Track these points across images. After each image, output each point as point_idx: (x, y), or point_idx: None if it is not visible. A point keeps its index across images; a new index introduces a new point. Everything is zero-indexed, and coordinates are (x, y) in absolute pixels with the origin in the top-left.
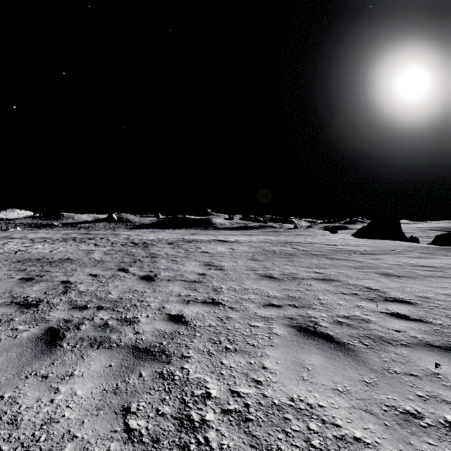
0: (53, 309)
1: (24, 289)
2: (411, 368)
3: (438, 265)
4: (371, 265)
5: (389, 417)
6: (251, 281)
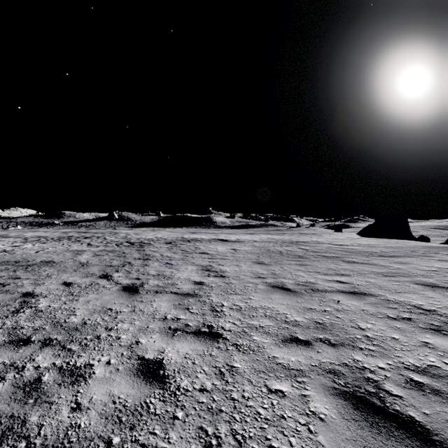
0: None
1: None
2: None
3: None
4: (400, 271)
5: None
6: (260, 295)
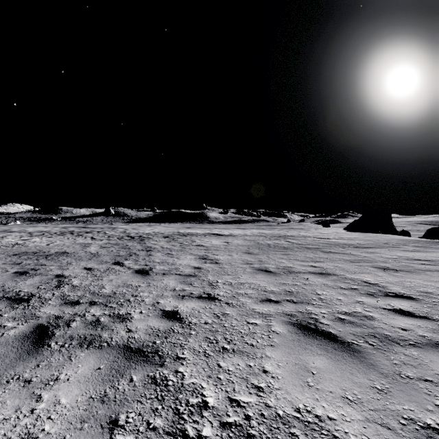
0: (45, 305)
1: (17, 284)
2: (424, 373)
3: (434, 258)
4: (366, 258)
5: (409, 433)
6: (247, 275)
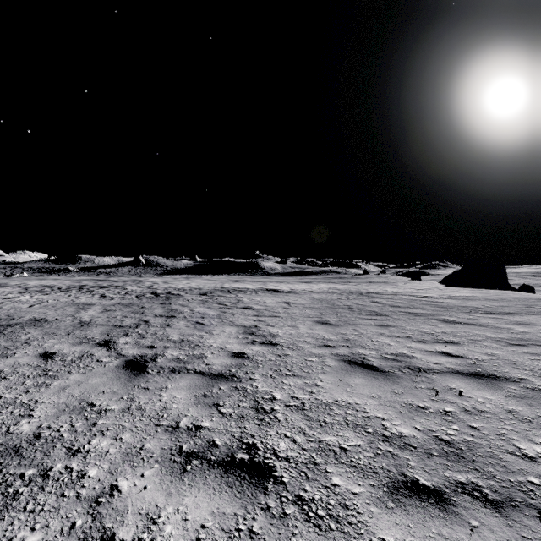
0: None
1: None
2: None
3: None
4: (529, 336)
5: None
6: (332, 377)
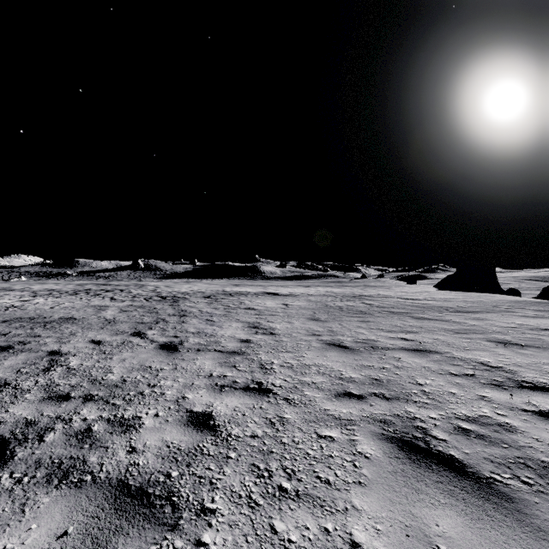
0: (18, 400)
1: None
2: None
3: None
4: (475, 328)
5: None
6: (314, 352)
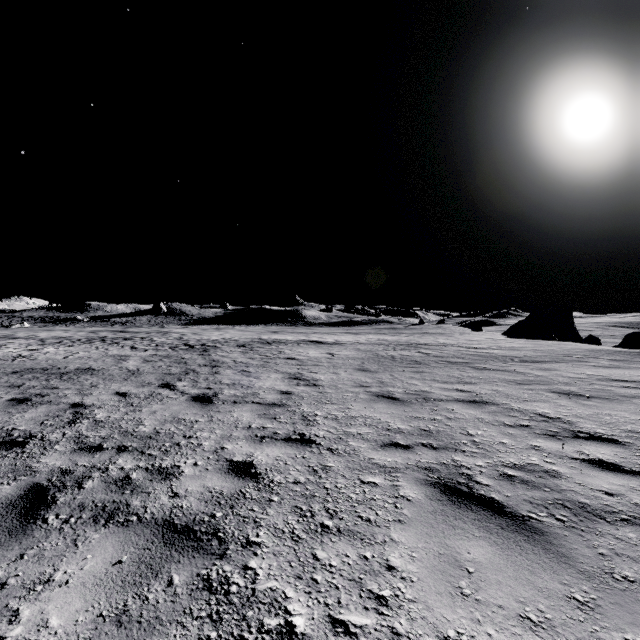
0: (48, 451)
1: (11, 417)
2: None
3: None
4: (540, 378)
5: None
6: (361, 404)
